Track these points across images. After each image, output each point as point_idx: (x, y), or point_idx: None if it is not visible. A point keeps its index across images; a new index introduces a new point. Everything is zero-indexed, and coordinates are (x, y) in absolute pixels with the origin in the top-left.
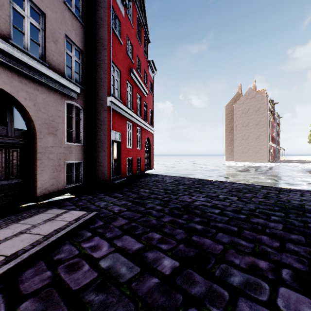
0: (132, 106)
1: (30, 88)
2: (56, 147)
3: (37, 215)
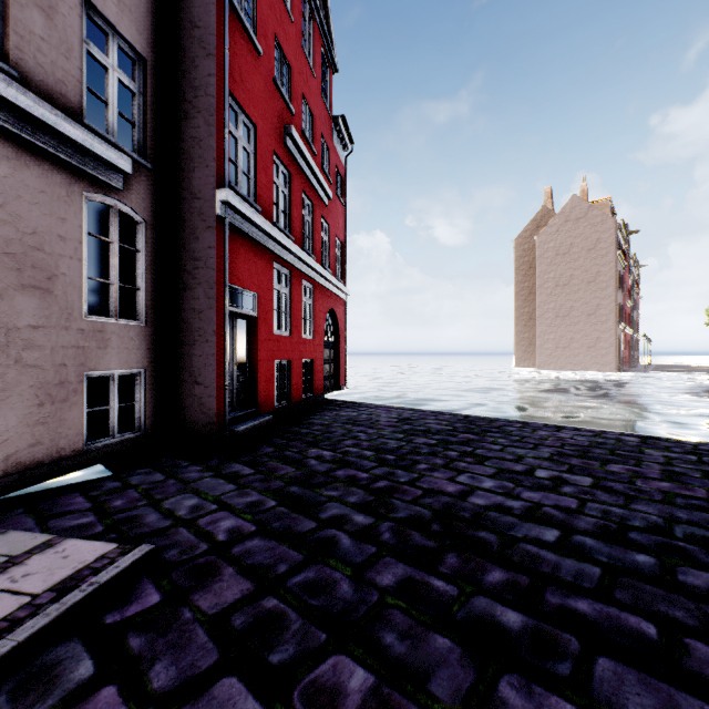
0: (290, 226)
1: None
2: (50, 331)
3: None
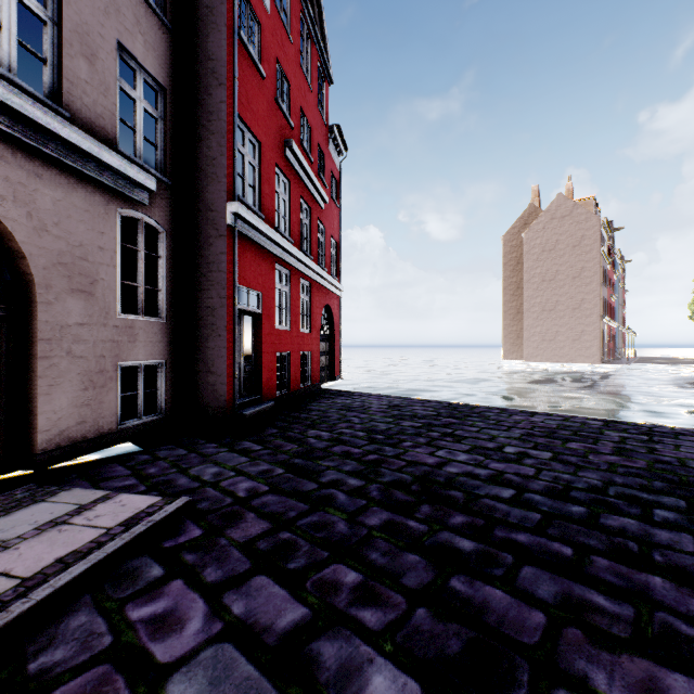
0: (289, 230)
1: (18, 170)
2: (93, 327)
3: (25, 507)
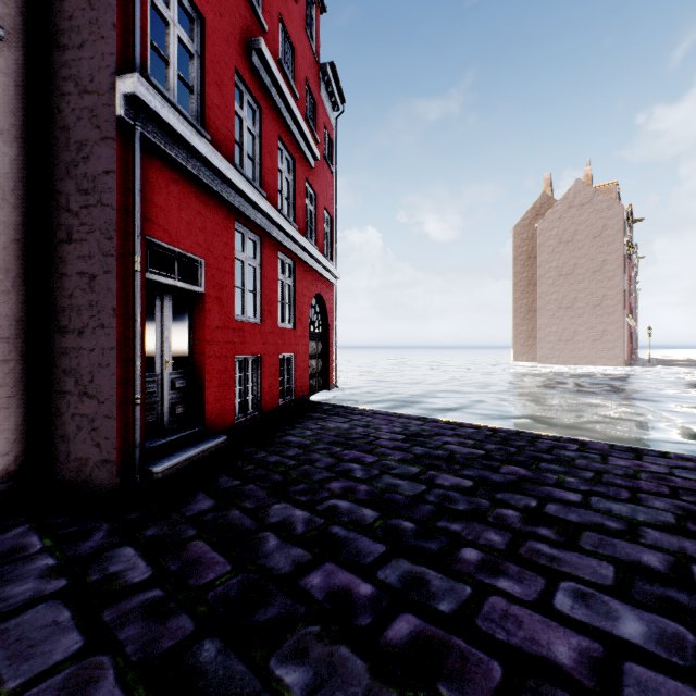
0: (260, 178)
1: None
2: None
3: None
